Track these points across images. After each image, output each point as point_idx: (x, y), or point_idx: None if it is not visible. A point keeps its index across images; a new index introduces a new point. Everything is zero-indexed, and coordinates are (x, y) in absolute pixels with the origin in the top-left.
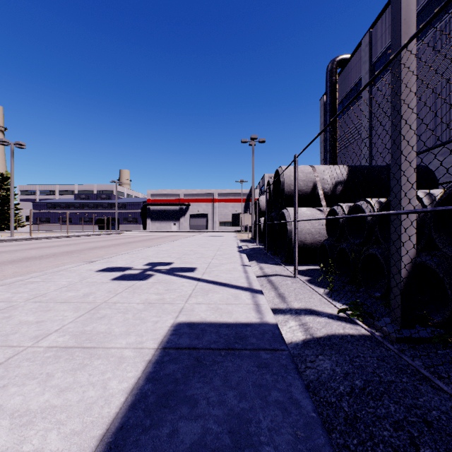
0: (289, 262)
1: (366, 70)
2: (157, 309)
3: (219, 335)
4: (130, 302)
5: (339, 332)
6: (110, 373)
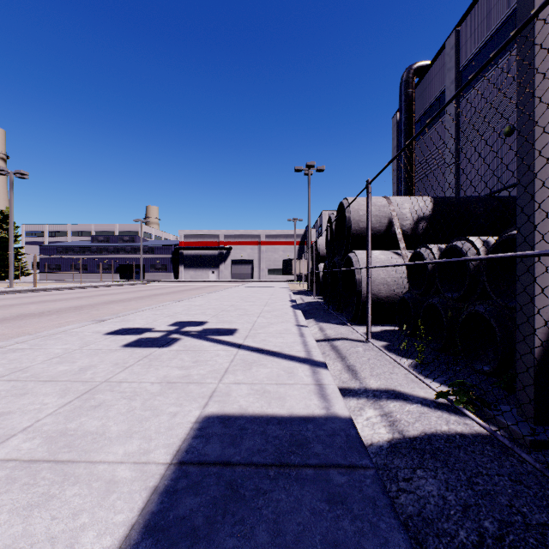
0: (357, 321)
1: (451, 79)
2: (178, 393)
3: (266, 439)
4: (141, 381)
5: (441, 429)
6: (87, 516)
